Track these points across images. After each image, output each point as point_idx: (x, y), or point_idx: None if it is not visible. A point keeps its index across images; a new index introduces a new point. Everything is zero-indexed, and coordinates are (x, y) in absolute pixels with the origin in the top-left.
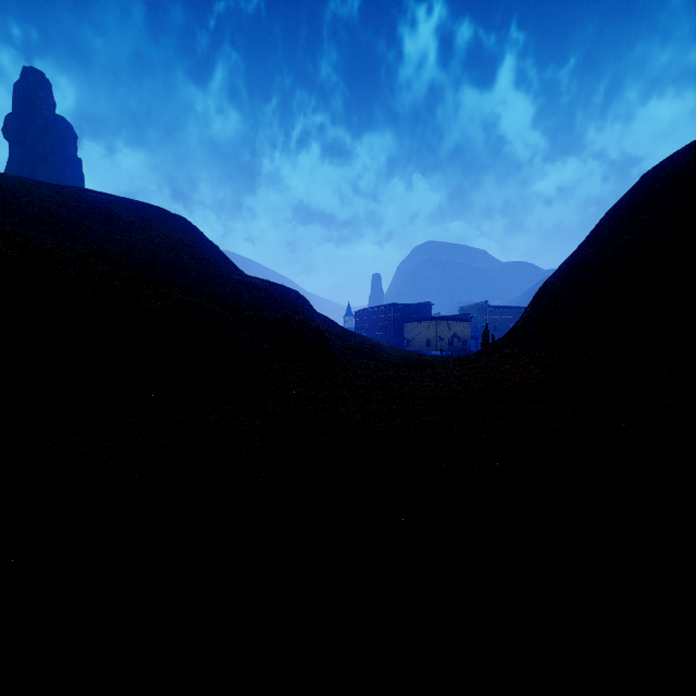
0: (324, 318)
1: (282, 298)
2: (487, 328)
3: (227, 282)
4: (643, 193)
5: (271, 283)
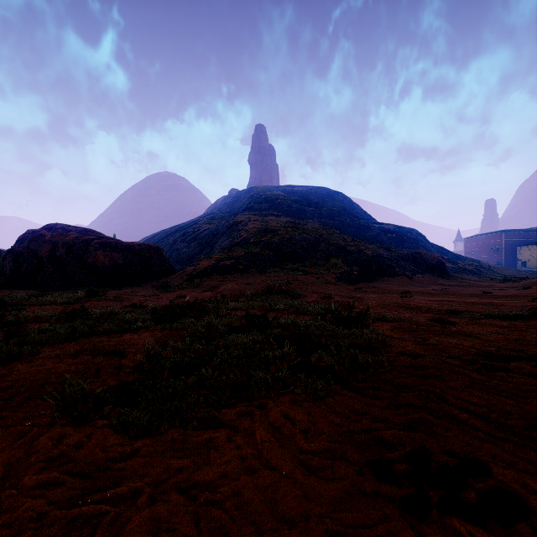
0: (436, 246)
1: (406, 237)
2: None
3: (371, 230)
4: None
5: (397, 227)
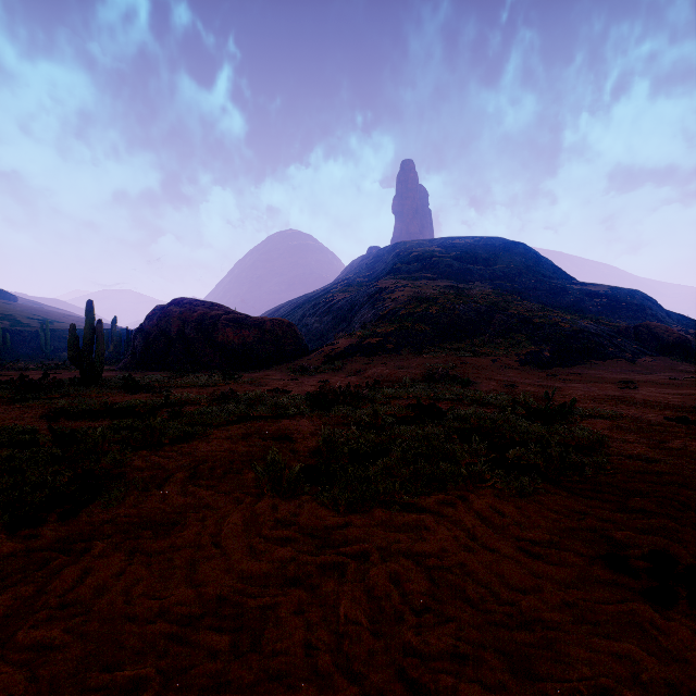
0: (675, 315)
1: (624, 302)
2: None
3: (569, 293)
4: None
5: (610, 288)
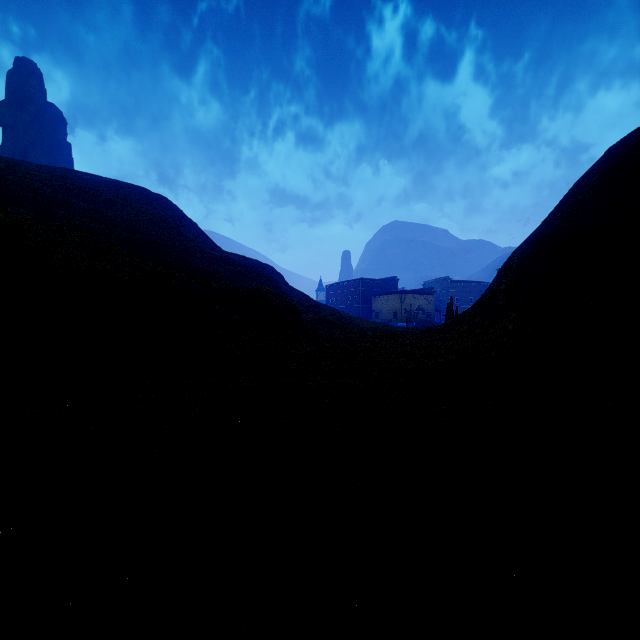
0: (297, 291)
1: (256, 272)
2: (451, 301)
3: (204, 257)
4: (611, 164)
5: (246, 258)
